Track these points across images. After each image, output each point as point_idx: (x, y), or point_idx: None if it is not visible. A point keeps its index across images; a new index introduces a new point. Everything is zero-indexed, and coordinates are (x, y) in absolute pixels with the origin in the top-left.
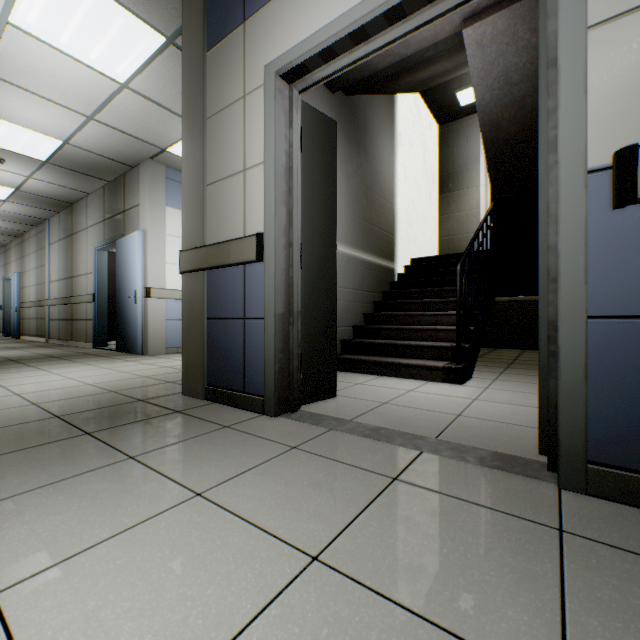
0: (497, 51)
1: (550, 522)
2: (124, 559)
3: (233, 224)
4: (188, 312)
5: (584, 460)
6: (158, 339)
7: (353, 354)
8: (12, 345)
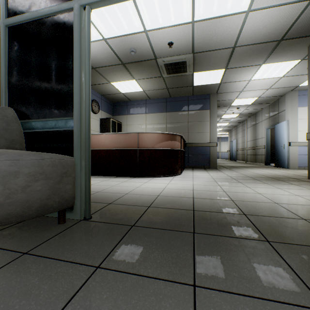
0: None
1: None
2: (297, 190)
3: None
4: (309, 152)
5: None
6: (294, 162)
7: None
8: (236, 163)
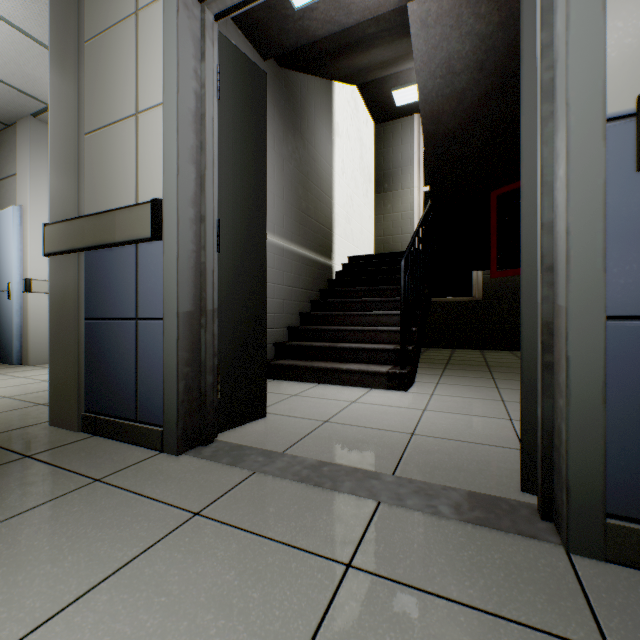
0: (441, 34)
1: (589, 636)
2: None
3: (121, 188)
4: (57, 310)
5: (603, 515)
6: (44, 344)
7: (288, 359)
8: None
